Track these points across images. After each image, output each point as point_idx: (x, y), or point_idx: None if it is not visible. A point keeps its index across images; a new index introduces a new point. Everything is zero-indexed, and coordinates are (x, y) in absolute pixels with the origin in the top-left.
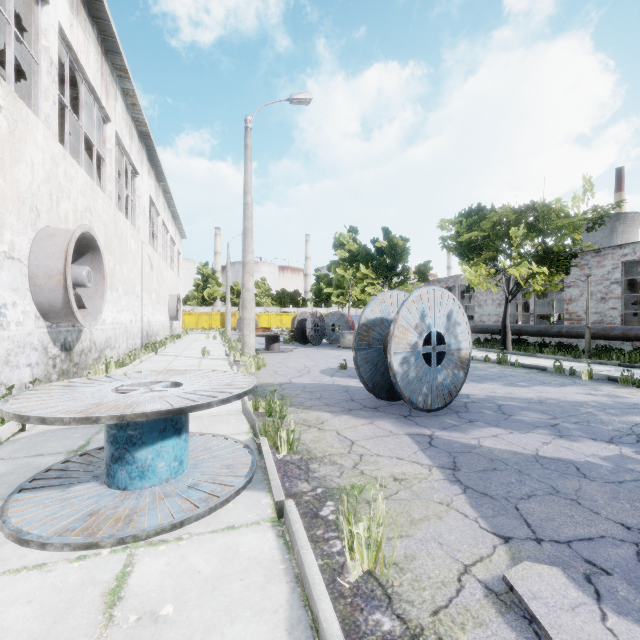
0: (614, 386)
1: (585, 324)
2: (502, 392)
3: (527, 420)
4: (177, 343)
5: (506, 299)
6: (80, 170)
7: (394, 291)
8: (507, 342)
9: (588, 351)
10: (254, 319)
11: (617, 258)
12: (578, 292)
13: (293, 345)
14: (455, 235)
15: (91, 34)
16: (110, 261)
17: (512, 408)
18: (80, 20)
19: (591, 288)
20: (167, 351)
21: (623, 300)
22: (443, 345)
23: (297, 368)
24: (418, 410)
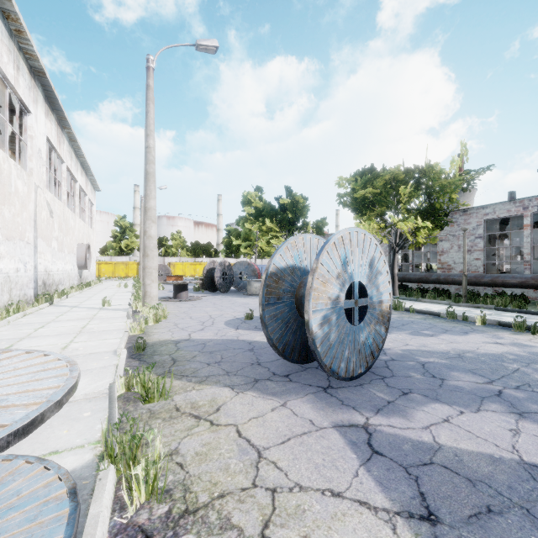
0: (510, 332)
1: (454, 272)
2: (415, 344)
3: (465, 387)
4: (84, 292)
5: (394, 250)
6: None
7: (307, 234)
8: (395, 288)
9: (465, 296)
10: (157, 268)
11: (480, 217)
12: (449, 245)
13: (202, 293)
14: (350, 192)
15: None
16: None
17: (438, 367)
18: None
19: (459, 242)
20: (66, 301)
21: (485, 252)
22: (365, 298)
23: (201, 319)
24: (340, 380)
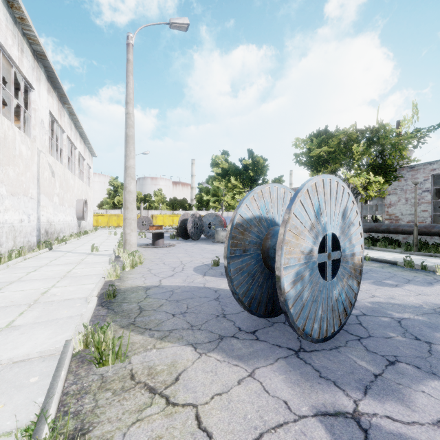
0: None
1: (402, 223)
2: (382, 295)
3: None
4: (81, 239)
5: None
6: None
7: (274, 184)
8: None
9: (416, 245)
10: (135, 219)
11: (427, 172)
12: (396, 198)
13: (177, 240)
14: (306, 152)
15: None
16: None
17: (417, 326)
18: None
19: (407, 195)
20: (63, 247)
21: (432, 204)
22: (338, 250)
23: (172, 265)
24: (313, 342)
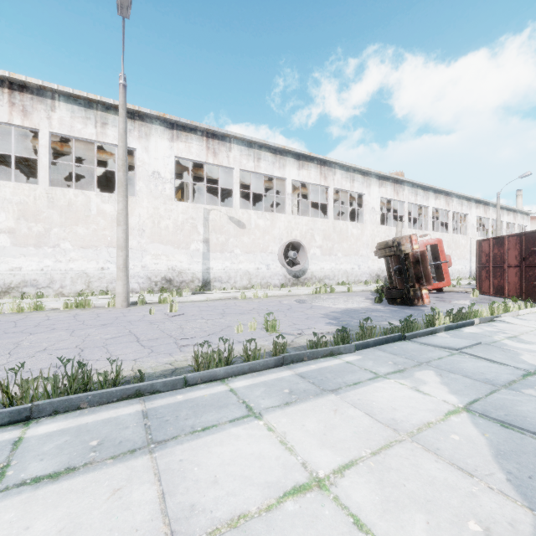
0: None
1: None
2: None
3: None
4: None
5: None
6: (438, 233)
7: None
8: None
9: None
10: None
11: None
12: None
13: None
14: None
15: (441, 197)
16: (449, 251)
17: None
18: (438, 198)
19: None
20: None
21: None
22: None
23: None
24: None
